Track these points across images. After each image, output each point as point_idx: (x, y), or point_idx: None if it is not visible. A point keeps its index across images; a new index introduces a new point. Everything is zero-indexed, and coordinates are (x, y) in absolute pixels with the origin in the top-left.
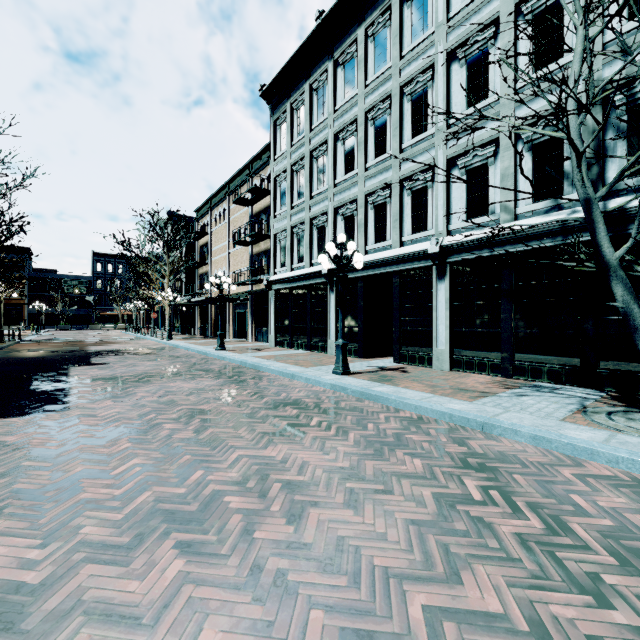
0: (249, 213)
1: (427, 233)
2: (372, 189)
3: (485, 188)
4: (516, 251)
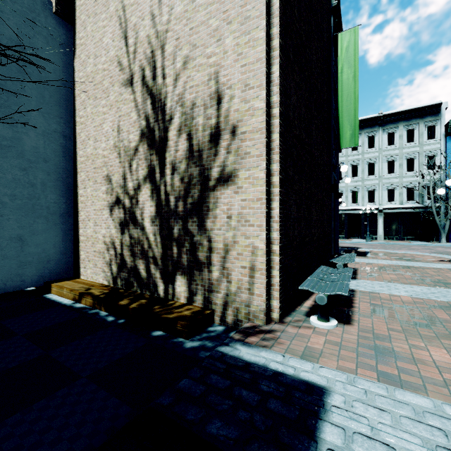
0: None
1: (374, 203)
2: (352, 186)
3: (393, 195)
4: (404, 211)
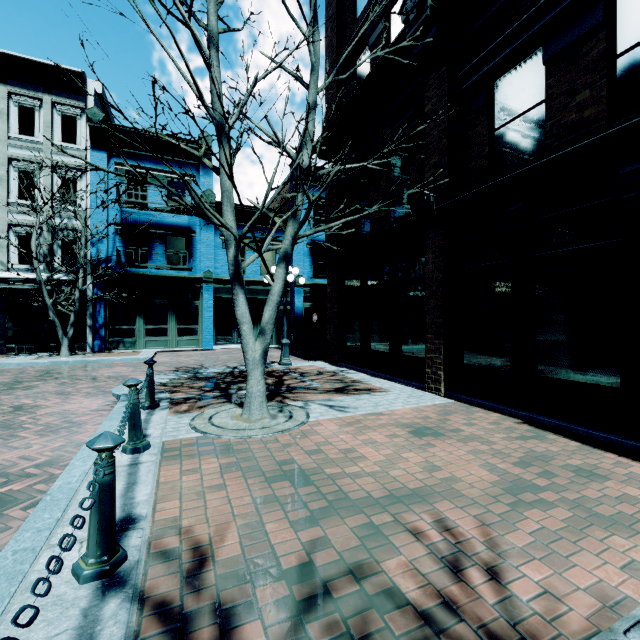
0: None
1: None
2: None
3: None
4: (9, 287)
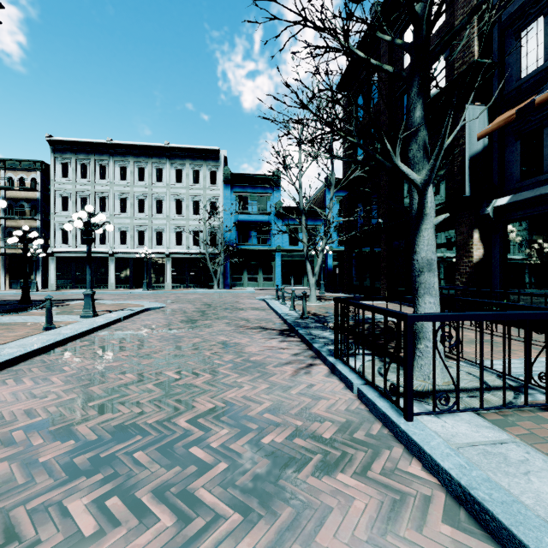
0: (2, 195)
1: (163, 246)
2: (138, 224)
3: (181, 238)
4: (190, 257)
